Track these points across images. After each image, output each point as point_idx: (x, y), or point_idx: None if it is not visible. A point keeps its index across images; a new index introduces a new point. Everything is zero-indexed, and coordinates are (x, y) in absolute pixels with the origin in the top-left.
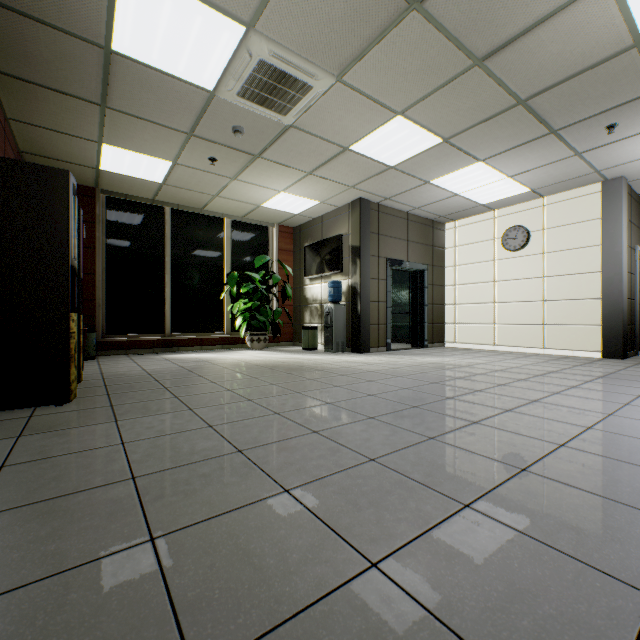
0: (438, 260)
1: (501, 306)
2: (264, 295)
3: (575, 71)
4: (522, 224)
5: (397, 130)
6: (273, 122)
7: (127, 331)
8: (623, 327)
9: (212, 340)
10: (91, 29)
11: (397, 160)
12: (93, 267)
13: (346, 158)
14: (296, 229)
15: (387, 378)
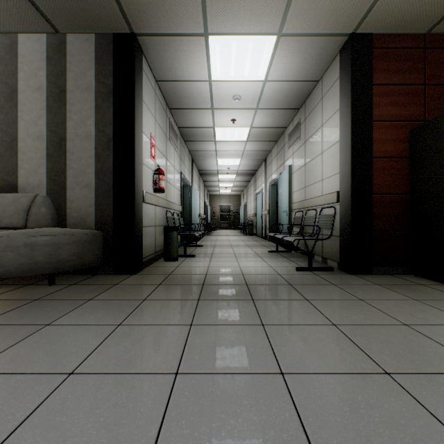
0: None
1: None
2: None
3: None
4: None
5: None
6: None
7: None
8: None
9: None
10: None
11: None
12: None
13: None
14: None
15: None
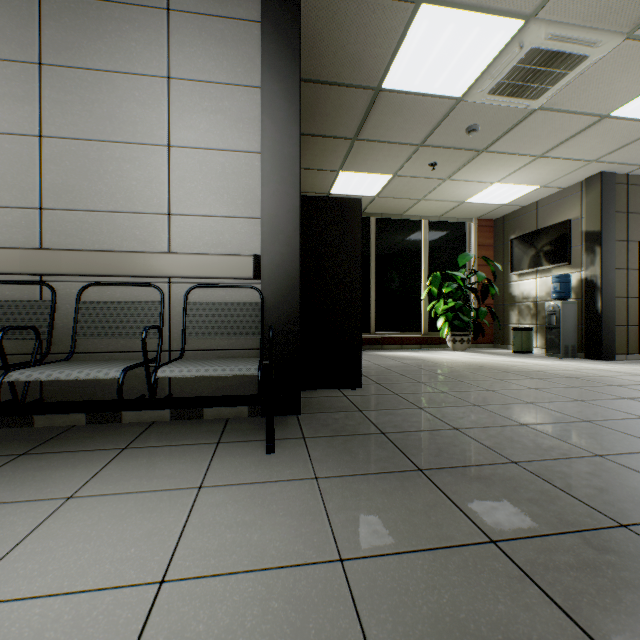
0: None
1: None
2: (465, 294)
3: None
4: None
5: None
6: (516, 110)
7: None
8: None
9: (410, 339)
10: (371, 77)
11: None
12: None
13: (599, 128)
14: (497, 221)
15: None
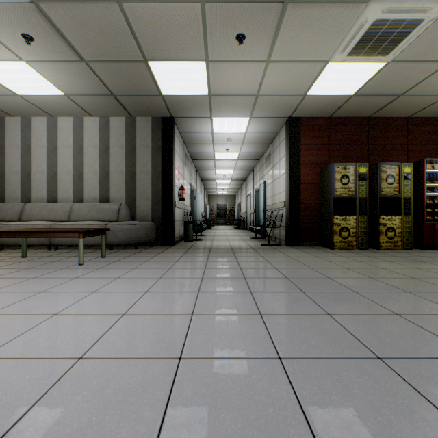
0: None
1: None
2: None
3: None
4: None
5: None
6: None
7: None
8: None
9: None
10: (341, 99)
11: None
12: None
13: None
14: None
15: (435, 302)
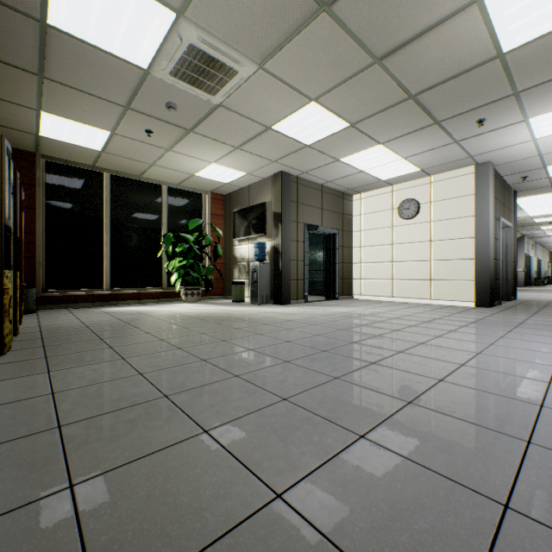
0: (347, 226)
1: (398, 265)
2: (197, 254)
3: (453, 74)
4: (414, 197)
5: (312, 114)
6: (203, 101)
7: (67, 286)
8: (490, 282)
9: (150, 294)
10: (26, 2)
11: (312, 140)
12: (33, 227)
13: (269, 136)
14: (226, 196)
15: (303, 326)
